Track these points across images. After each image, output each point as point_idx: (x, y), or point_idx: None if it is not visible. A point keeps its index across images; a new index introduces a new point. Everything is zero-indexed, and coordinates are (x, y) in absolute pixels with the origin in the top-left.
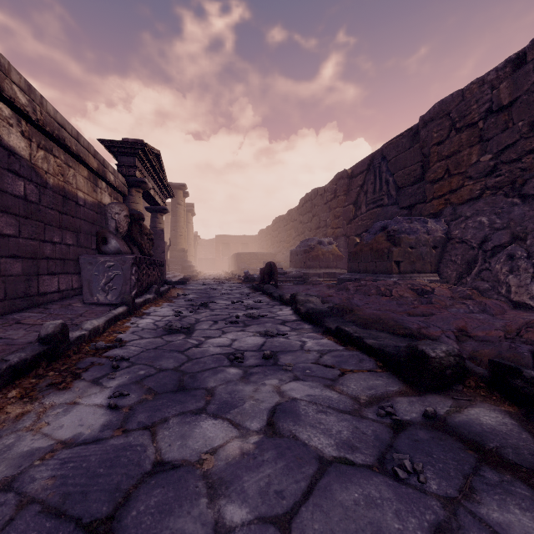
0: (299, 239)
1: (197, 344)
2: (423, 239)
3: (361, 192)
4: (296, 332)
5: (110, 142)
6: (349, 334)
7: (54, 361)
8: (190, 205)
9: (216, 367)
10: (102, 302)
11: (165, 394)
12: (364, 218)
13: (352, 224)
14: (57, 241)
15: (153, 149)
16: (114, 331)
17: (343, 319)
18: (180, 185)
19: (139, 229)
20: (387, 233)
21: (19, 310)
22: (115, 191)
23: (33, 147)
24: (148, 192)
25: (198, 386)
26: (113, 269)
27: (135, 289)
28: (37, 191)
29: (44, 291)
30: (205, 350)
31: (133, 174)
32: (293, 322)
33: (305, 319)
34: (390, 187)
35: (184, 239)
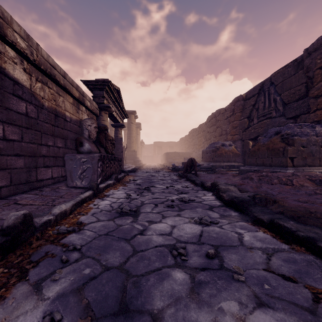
0: (207, 143)
1: (142, 229)
2: (313, 140)
3: (253, 109)
4: (226, 220)
5: (88, 81)
6: (291, 231)
7: (12, 251)
8: (138, 124)
9: (160, 268)
10: (79, 186)
11: (103, 320)
12: (256, 127)
13: (246, 131)
14: (51, 144)
15: (115, 86)
16: (79, 213)
17: (268, 209)
18: (132, 111)
19: (105, 136)
20: (281, 136)
21: (22, 192)
22: (91, 113)
23: (33, 80)
24: (112, 114)
25: (143, 306)
26: (86, 164)
27: (100, 177)
28: (36, 110)
29: (41, 178)
30: (149, 240)
31: (102, 102)
32: (219, 208)
33: (229, 206)
34: (278, 104)
35: (135, 144)
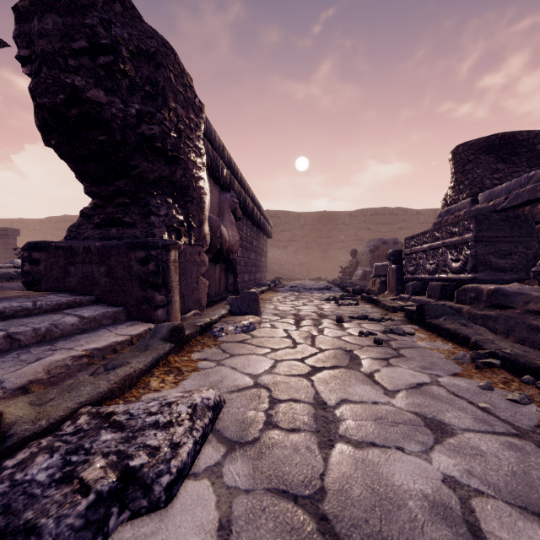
0: None
1: None
2: None
3: None
4: None
5: None
6: None
7: None
8: None
9: None
10: None
11: None
12: None
13: None
14: None
15: None
16: None
17: None
18: None
19: None
20: None
21: None
22: None
23: None
24: None
25: None
26: None
27: None
28: None
29: None
30: None
31: None
32: None
33: None
34: None
35: None
